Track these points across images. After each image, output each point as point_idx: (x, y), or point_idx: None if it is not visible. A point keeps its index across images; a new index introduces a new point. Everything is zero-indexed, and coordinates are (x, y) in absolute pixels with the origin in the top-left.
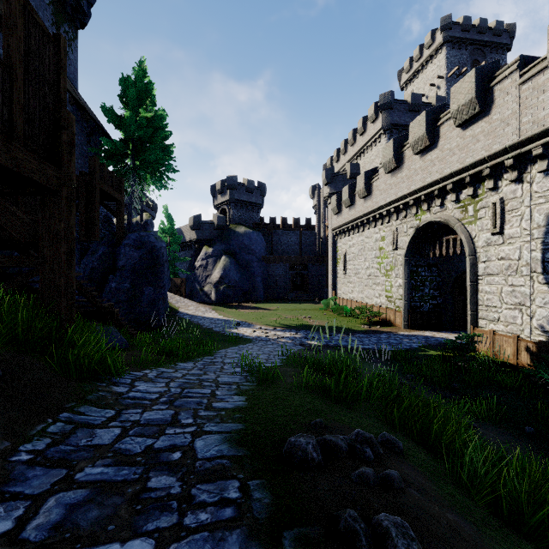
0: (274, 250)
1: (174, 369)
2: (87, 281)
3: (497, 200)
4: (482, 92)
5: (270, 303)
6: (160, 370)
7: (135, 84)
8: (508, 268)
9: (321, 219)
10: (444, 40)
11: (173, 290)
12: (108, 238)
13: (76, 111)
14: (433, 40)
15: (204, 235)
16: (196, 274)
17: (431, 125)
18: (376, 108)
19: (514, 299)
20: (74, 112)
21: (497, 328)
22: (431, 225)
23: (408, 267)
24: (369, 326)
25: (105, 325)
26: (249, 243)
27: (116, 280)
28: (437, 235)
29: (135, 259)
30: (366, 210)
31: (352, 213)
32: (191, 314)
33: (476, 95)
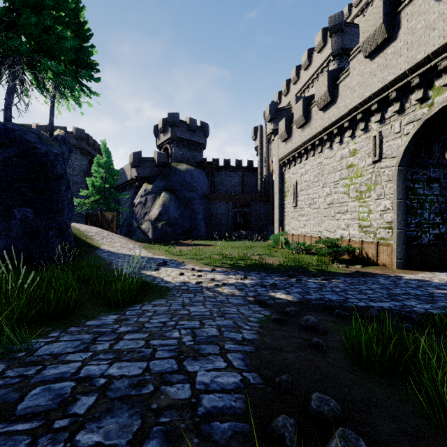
0: (216, 190)
1: None
2: None
3: None
4: None
5: (212, 240)
6: None
7: None
8: None
9: (263, 159)
10: None
11: (105, 226)
12: None
13: None
14: None
15: (145, 172)
16: (135, 211)
17: None
18: (324, 34)
19: None
20: None
21: None
22: None
23: (404, 180)
24: (346, 265)
25: None
26: (190, 180)
27: None
28: None
29: None
30: (328, 122)
31: (306, 132)
32: (113, 251)
33: None
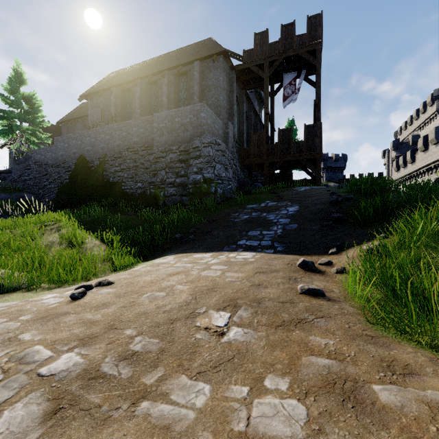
0: None
1: None
2: None
3: None
4: None
5: None
6: None
7: None
8: None
9: (390, 172)
10: None
11: None
12: None
13: None
14: None
15: None
16: None
17: (437, 133)
18: (432, 97)
19: None
20: None
21: None
22: None
23: None
24: None
25: None
26: None
27: None
28: None
29: None
30: (412, 170)
31: (405, 171)
32: None
33: None
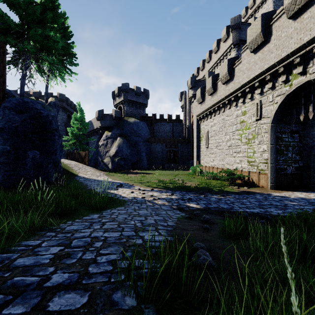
0: (154, 135)
1: None
2: None
3: None
4: None
5: (151, 170)
6: None
7: None
8: None
9: (186, 114)
10: None
11: (80, 160)
12: None
13: None
14: None
15: (106, 124)
16: (99, 150)
17: None
18: (227, 30)
19: None
20: None
21: None
22: (306, 86)
23: (275, 132)
24: (237, 187)
25: None
26: (137, 129)
27: None
28: (311, 97)
29: (17, 122)
30: (228, 92)
31: (214, 98)
32: (87, 177)
33: None
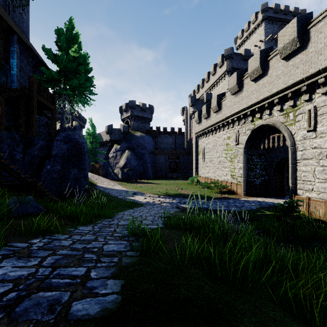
0: (158, 147)
1: (70, 234)
2: (8, 161)
3: (311, 107)
4: (301, 33)
5: (156, 180)
6: (54, 236)
7: (66, 34)
8: (319, 154)
9: (188, 128)
10: (263, 18)
11: (94, 172)
12: (45, 135)
13: (24, 49)
14: (256, 18)
15: (115, 137)
16: (109, 161)
17: (263, 60)
18: (222, 58)
19: (324, 176)
20: (22, 50)
21: (311, 196)
22: (262, 127)
23: (246, 155)
24: (220, 194)
25: (24, 195)
26: (143, 142)
27: (50, 164)
28: (266, 134)
29: (64, 150)
30: (218, 120)
31: (208, 122)
32: (105, 187)
33: (297, 35)
